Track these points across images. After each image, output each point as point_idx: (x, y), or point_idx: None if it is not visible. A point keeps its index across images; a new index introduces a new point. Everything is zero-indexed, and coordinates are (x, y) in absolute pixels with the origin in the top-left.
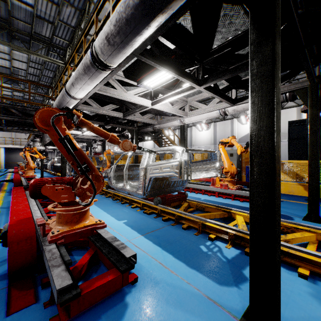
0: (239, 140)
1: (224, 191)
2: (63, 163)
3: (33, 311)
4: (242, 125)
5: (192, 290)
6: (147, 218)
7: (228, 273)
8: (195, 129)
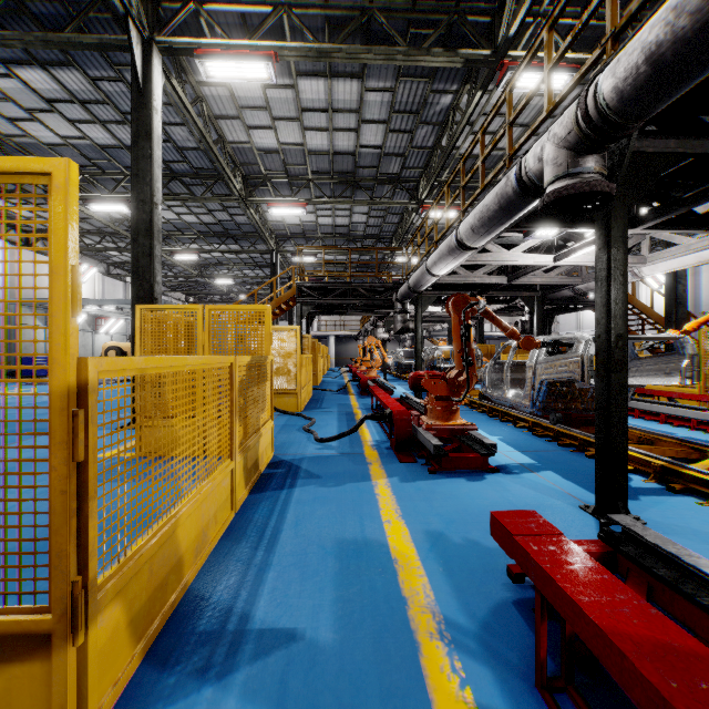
0: None
1: None
2: (418, 358)
3: (415, 465)
4: None
5: (555, 488)
6: (535, 440)
7: None
8: None
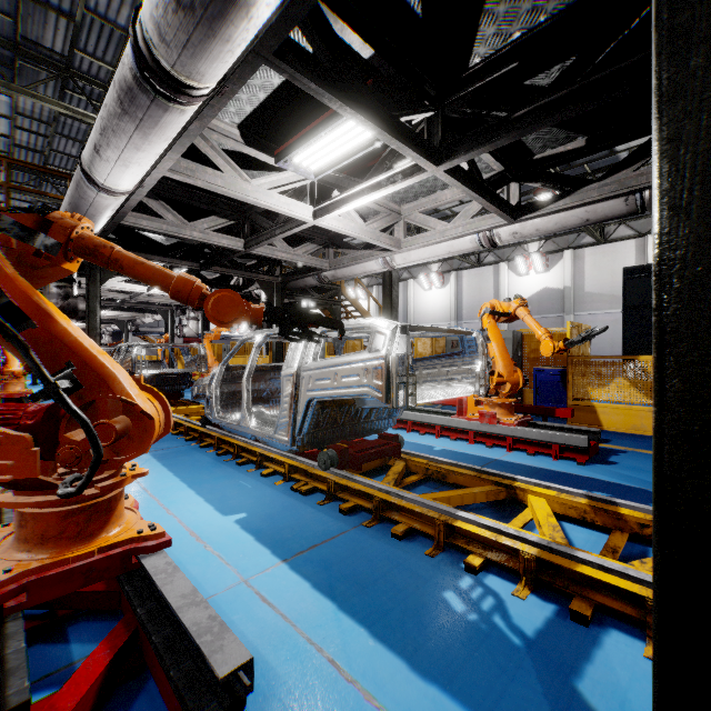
0: None
1: (490, 429)
2: None
3: None
4: (519, 278)
5: None
6: (301, 506)
7: (535, 694)
8: (416, 286)
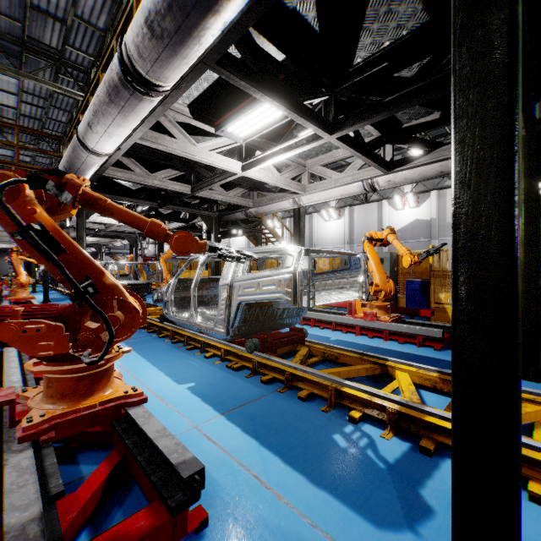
0: None
1: (372, 324)
2: None
3: None
4: (396, 212)
5: None
6: (233, 378)
7: (392, 497)
8: (319, 218)
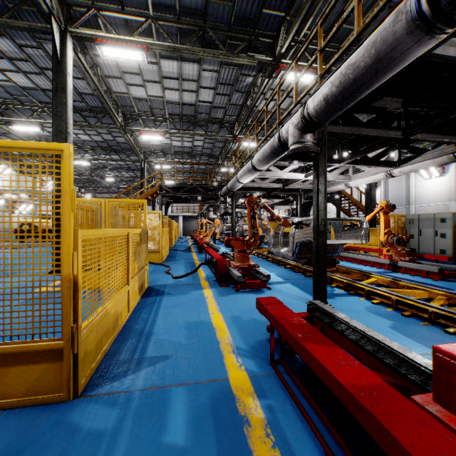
0: None
1: (394, 263)
2: (233, 230)
3: (229, 288)
4: None
5: (297, 295)
6: (293, 274)
7: None
8: (417, 177)
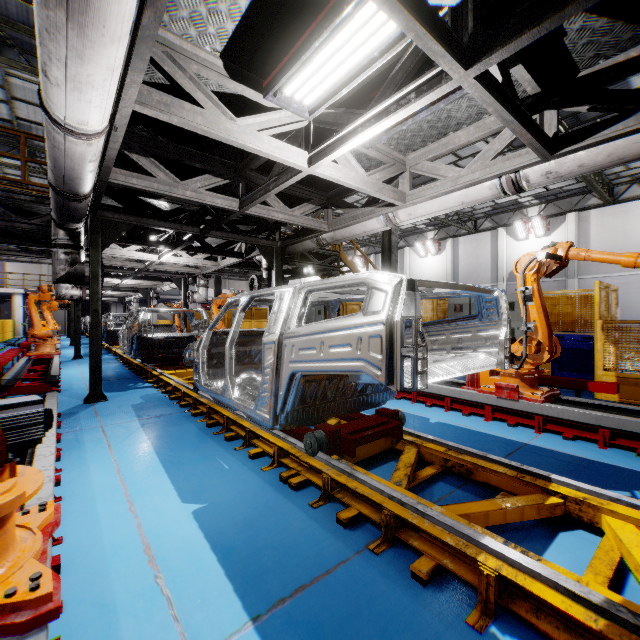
0: (510, 275)
1: (513, 405)
2: (95, 326)
3: None
4: (517, 242)
5: None
6: (289, 507)
7: None
8: (412, 254)
